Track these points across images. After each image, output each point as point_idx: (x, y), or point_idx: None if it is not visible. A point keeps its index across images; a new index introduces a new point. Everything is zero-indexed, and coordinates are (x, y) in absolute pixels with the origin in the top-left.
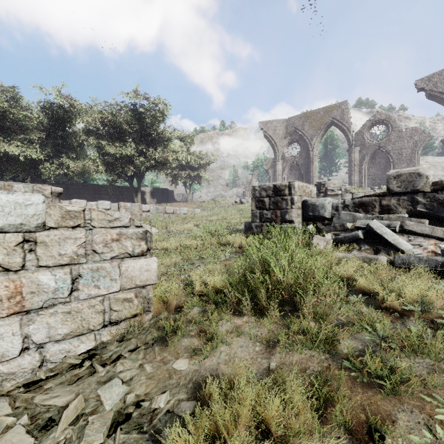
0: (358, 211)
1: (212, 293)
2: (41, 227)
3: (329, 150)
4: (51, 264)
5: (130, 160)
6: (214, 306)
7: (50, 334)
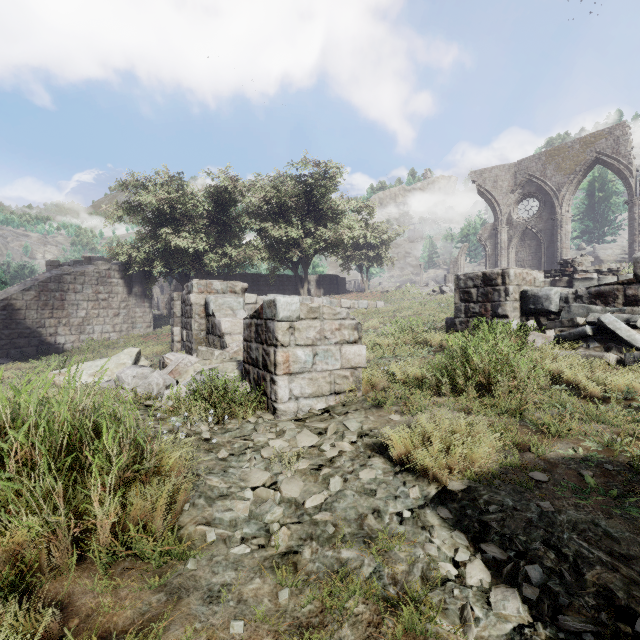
0: (594, 303)
1: (414, 380)
2: (298, 319)
3: (598, 201)
4: (303, 344)
5: (296, 243)
6: (416, 388)
7: (302, 391)
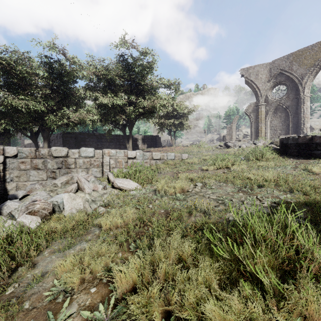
0: None
1: None
2: None
3: None
4: None
5: (122, 110)
6: None
7: None
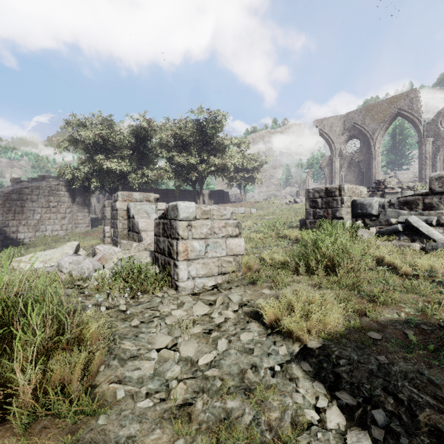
0: (402, 209)
1: (279, 263)
2: (195, 219)
3: (398, 142)
4: (198, 237)
5: (194, 167)
6: (280, 270)
7: (197, 273)
